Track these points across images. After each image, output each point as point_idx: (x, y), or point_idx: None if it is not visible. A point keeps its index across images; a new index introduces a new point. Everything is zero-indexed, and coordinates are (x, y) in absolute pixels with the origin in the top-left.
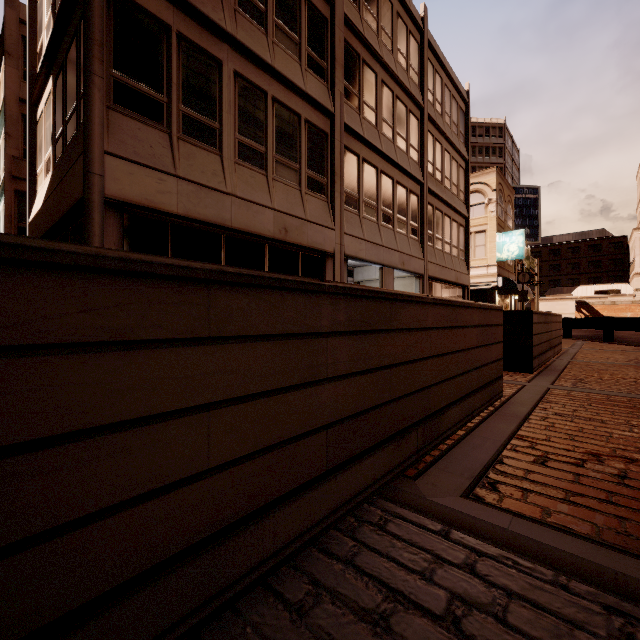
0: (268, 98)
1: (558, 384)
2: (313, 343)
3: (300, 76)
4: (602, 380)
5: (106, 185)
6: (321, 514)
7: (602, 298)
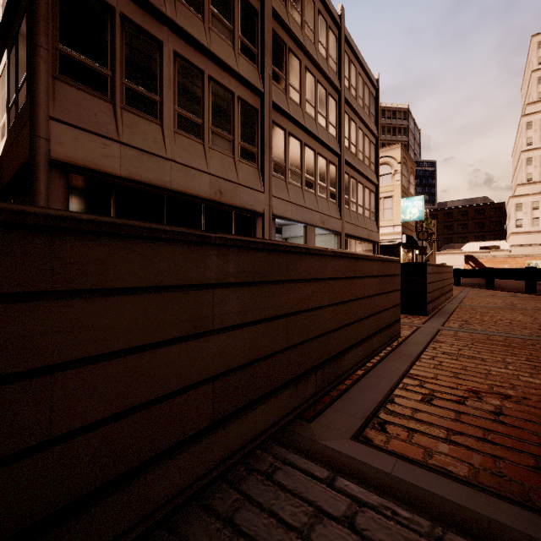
0: (205, 77)
1: (447, 325)
2: (196, 295)
3: (233, 59)
4: (484, 321)
5: (52, 148)
6: (206, 467)
7: (485, 253)
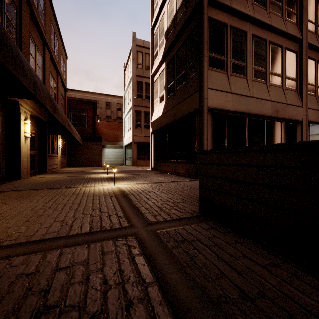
0: (266, 43)
1: None
2: None
3: (283, 25)
4: None
5: (208, 102)
6: None
7: None
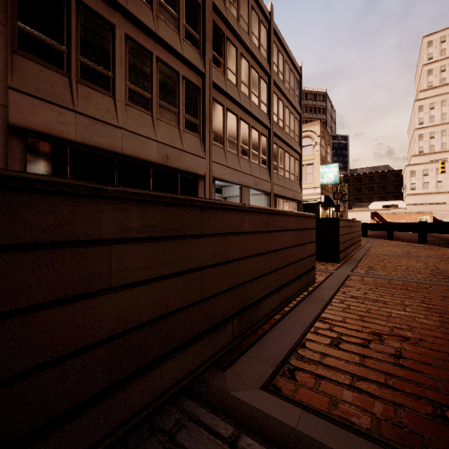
0: (153, 57)
1: (356, 271)
2: (87, 251)
3: (178, 43)
4: (385, 267)
5: (10, 114)
6: (101, 434)
7: (387, 210)
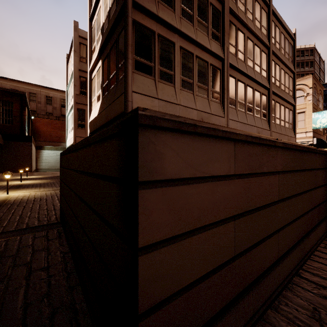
0: (194, 56)
1: None
2: (315, 172)
3: (208, 43)
4: None
5: (133, 105)
6: (317, 239)
7: None
